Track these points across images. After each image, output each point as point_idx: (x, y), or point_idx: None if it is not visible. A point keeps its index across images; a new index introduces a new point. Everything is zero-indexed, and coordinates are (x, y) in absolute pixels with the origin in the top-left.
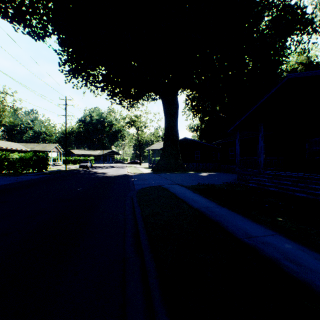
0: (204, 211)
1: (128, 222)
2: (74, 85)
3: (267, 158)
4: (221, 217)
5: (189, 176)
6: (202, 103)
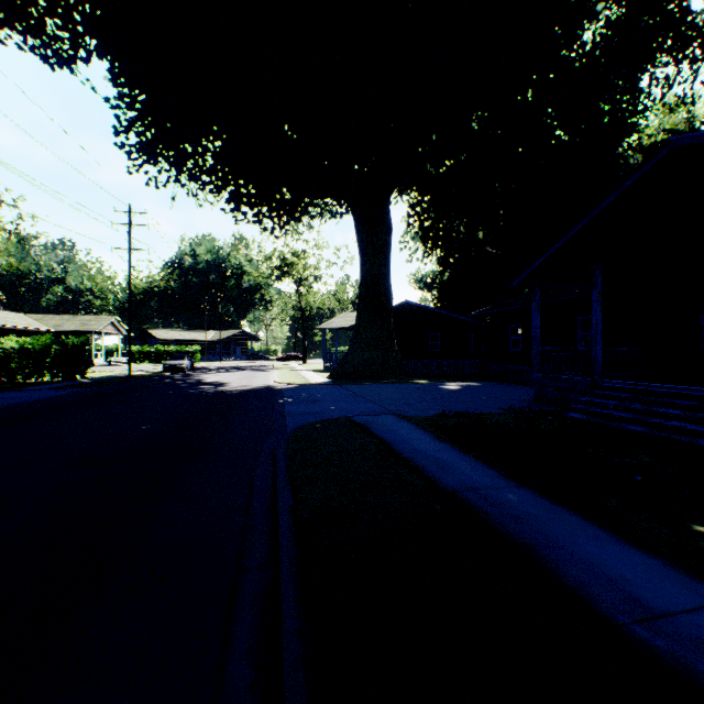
0: (473, 501)
1: (252, 542)
2: (149, 180)
3: (606, 348)
4: (529, 524)
5: (418, 391)
6: (446, 222)
